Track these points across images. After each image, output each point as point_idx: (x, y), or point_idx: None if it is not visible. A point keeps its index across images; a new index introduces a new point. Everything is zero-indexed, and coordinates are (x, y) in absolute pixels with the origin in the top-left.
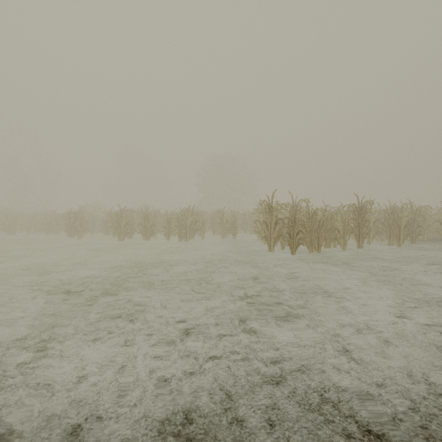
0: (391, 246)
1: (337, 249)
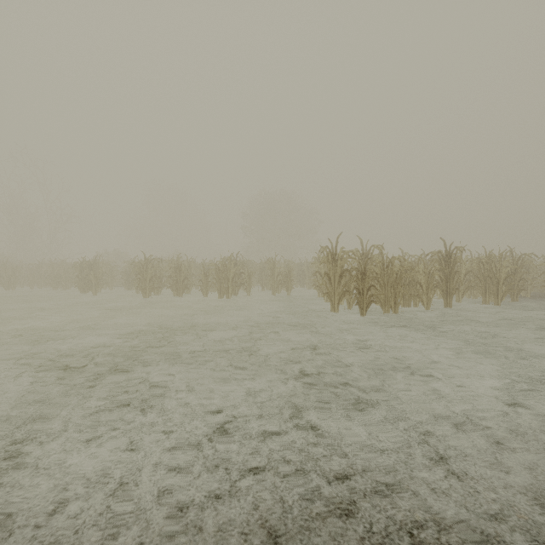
0: (487, 305)
1: (418, 309)
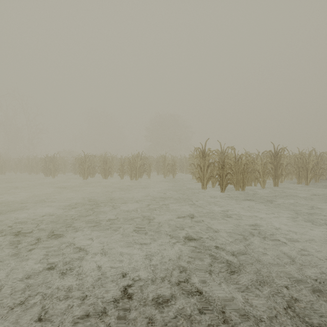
0: (300, 185)
1: (257, 187)
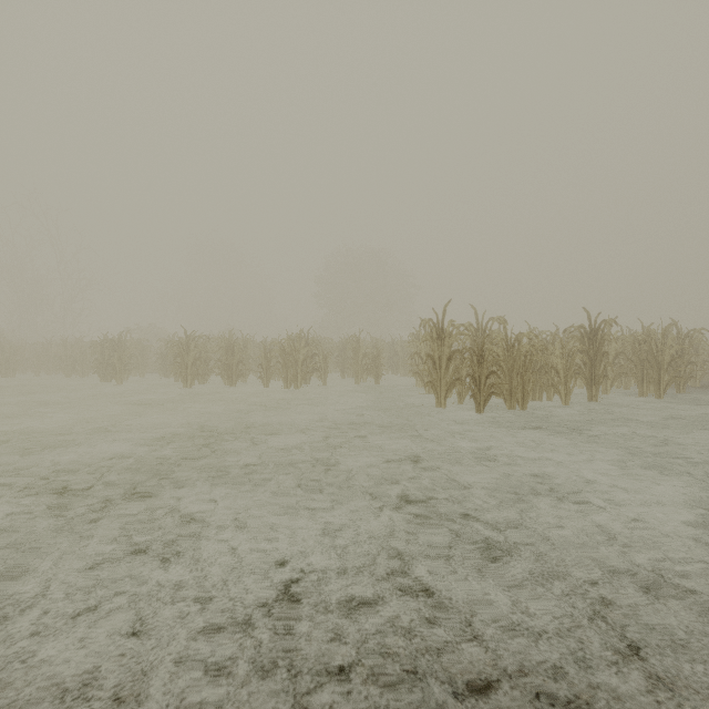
0: (645, 398)
1: (553, 403)
